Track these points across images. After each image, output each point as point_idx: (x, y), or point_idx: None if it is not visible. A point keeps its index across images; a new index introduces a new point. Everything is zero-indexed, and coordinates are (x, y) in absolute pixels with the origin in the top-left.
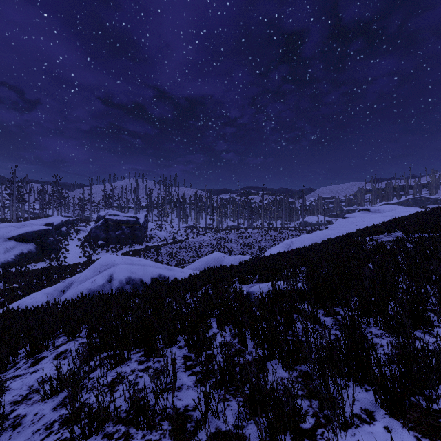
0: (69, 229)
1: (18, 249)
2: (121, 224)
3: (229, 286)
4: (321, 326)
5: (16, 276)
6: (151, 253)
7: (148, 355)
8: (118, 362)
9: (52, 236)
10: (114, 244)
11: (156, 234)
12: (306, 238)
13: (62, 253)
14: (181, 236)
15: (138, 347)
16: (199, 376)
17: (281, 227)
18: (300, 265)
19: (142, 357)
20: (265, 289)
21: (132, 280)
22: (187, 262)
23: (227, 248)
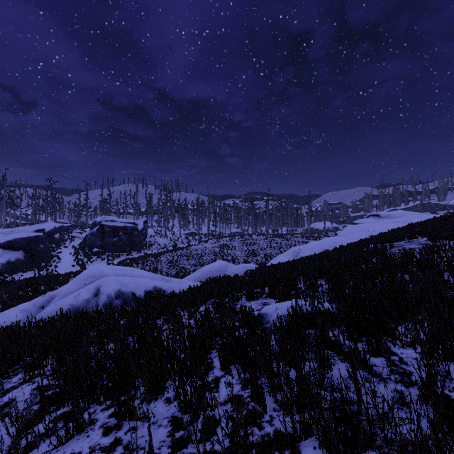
0: (63, 235)
1: (4, 257)
2: (118, 231)
3: (234, 303)
4: (373, 375)
5: None
6: (150, 262)
7: (120, 416)
8: (72, 431)
9: (42, 243)
10: (111, 251)
11: (155, 241)
12: (315, 245)
13: (53, 262)
14: (182, 243)
15: (110, 400)
16: None
17: (287, 234)
18: (317, 277)
19: (112, 420)
20: (282, 311)
21: (123, 294)
22: (188, 270)
23: (230, 256)
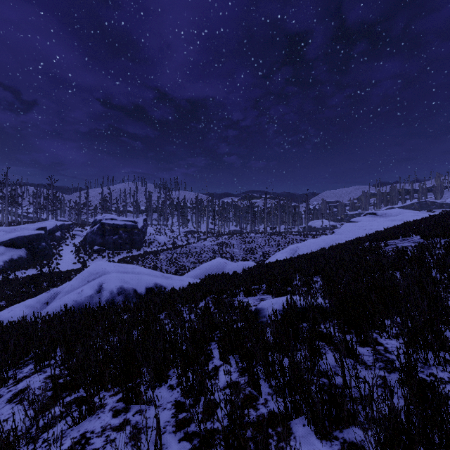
0: (64, 233)
1: (7, 255)
2: (118, 229)
3: (232, 299)
4: (359, 363)
5: (2, 284)
6: (149, 259)
7: (127, 401)
8: (84, 413)
9: (44, 241)
10: (111, 249)
11: (155, 239)
12: (313, 243)
13: (55, 259)
14: (181, 241)
15: (117, 386)
16: (194, 443)
17: (285, 232)
18: (313, 274)
19: (120, 404)
20: (278, 306)
21: (124, 291)
22: (187, 268)
23: (229, 253)
